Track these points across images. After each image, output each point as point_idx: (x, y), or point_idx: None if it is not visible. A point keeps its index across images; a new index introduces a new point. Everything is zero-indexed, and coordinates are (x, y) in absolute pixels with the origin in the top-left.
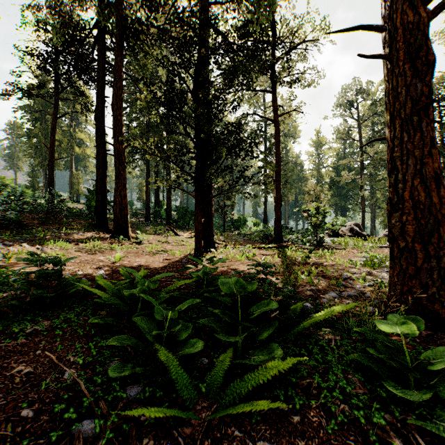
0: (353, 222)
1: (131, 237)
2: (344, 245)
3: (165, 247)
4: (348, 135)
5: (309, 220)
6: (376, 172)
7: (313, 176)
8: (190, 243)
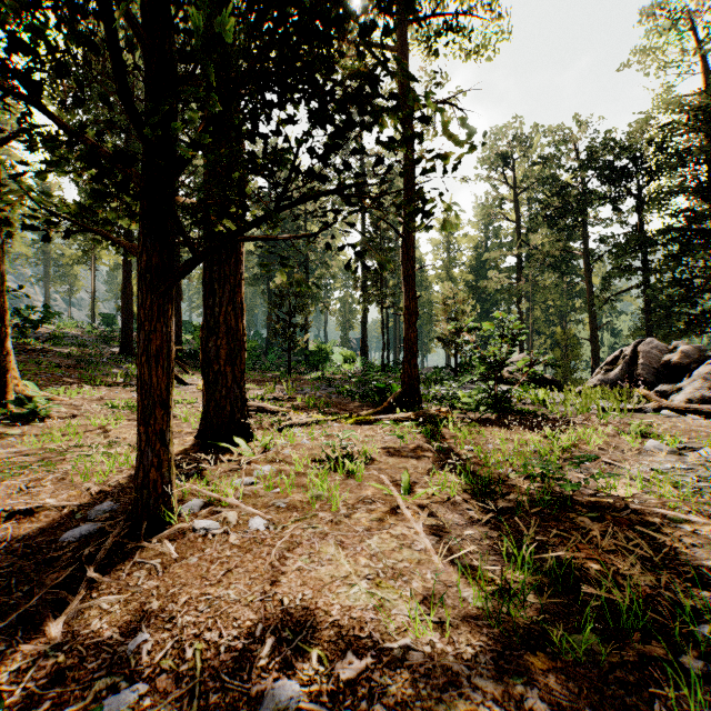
0: (521, 355)
1: (11, 399)
2: (553, 408)
3: (112, 426)
4: (498, 212)
5: (479, 351)
6: (534, 277)
7: (439, 279)
8: (198, 406)
